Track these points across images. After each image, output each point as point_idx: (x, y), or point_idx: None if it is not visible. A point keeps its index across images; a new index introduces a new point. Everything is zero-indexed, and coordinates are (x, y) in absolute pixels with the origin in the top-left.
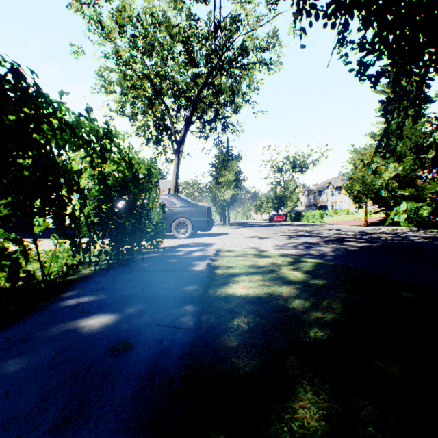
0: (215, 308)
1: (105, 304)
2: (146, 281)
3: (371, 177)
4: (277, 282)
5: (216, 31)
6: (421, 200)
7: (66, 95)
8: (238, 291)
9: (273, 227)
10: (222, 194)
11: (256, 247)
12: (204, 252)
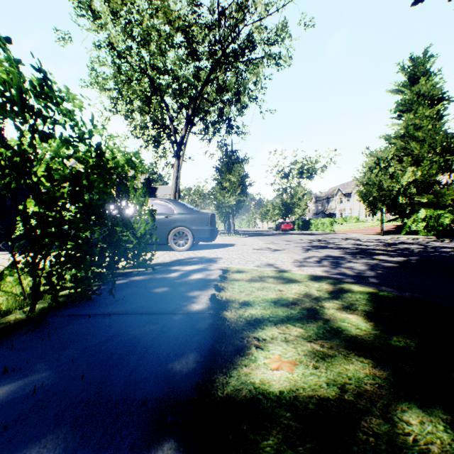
0: None
1: None
2: (102, 343)
3: (388, 182)
4: (336, 346)
5: (220, 19)
6: (439, 207)
7: None
8: (273, 378)
9: (282, 236)
10: (226, 200)
11: (271, 263)
12: (207, 273)
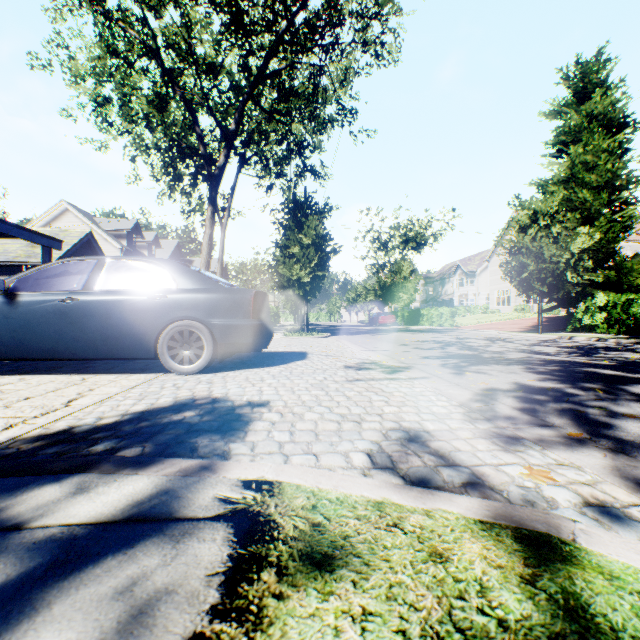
0: None
1: None
2: None
3: (552, 249)
4: None
5: None
6: (622, 289)
7: None
8: None
9: (385, 335)
10: (295, 275)
11: (415, 431)
12: (130, 593)
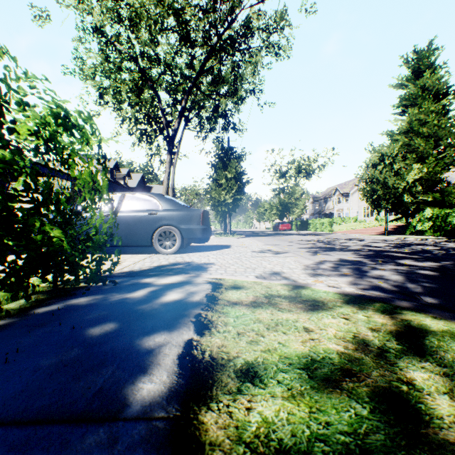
0: None
1: None
2: None
3: (394, 179)
4: None
5: (216, 0)
6: (445, 206)
7: None
8: None
9: (281, 237)
10: (222, 198)
11: (277, 271)
12: (190, 289)
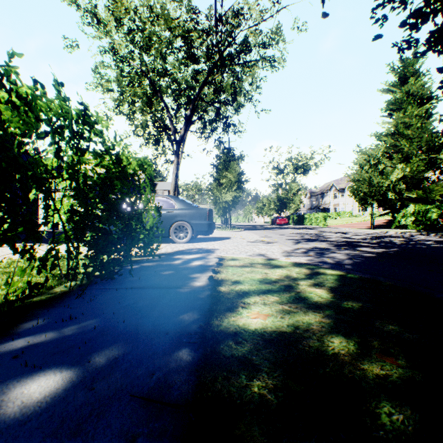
0: (223, 357)
1: (65, 347)
2: (131, 305)
3: (378, 178)
4: (300, 307)
5: (217, 25)
6: (428, 202)
7: (18, 56)
8: (251, 323)
9: (276, 230)
10: (223, 195)
11: (262, 253)
12: (206, 260)
